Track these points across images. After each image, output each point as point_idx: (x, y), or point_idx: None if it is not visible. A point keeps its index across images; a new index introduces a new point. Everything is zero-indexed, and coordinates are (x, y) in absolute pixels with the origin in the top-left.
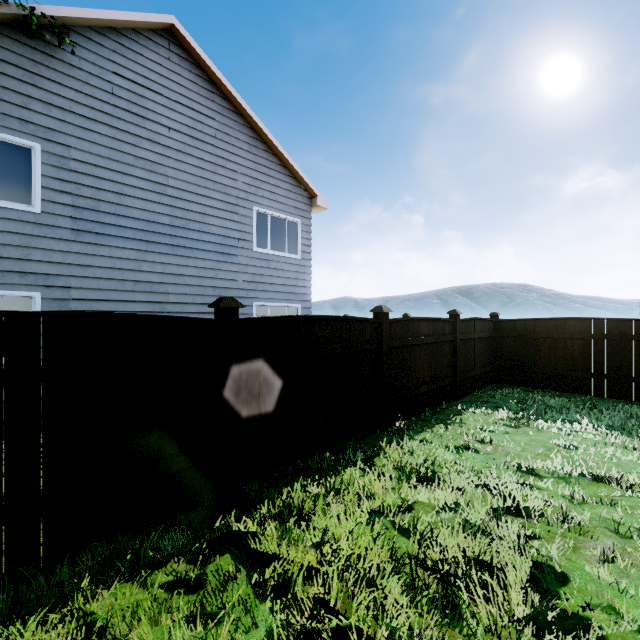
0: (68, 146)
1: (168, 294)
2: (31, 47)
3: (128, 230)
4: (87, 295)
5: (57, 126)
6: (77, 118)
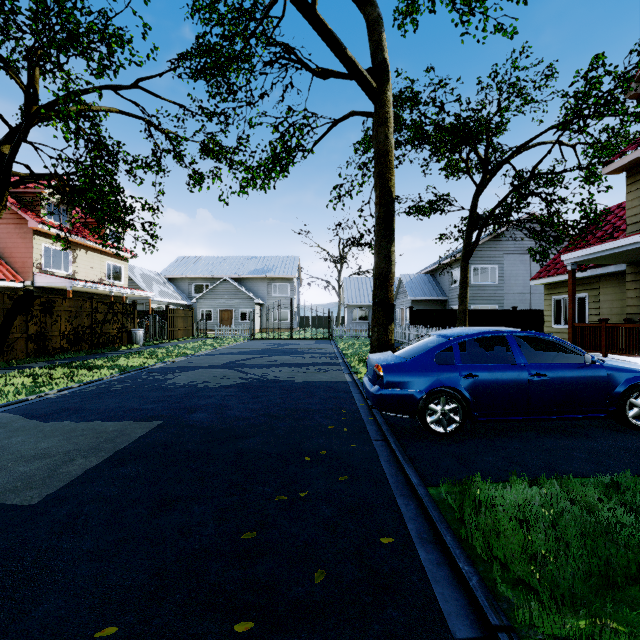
0: (503, 264)
1: (530, 303)
2: (495, 241)
3: (518, 284)
4: (507, 305)
5: (501, 259)
6: (505, 255)
